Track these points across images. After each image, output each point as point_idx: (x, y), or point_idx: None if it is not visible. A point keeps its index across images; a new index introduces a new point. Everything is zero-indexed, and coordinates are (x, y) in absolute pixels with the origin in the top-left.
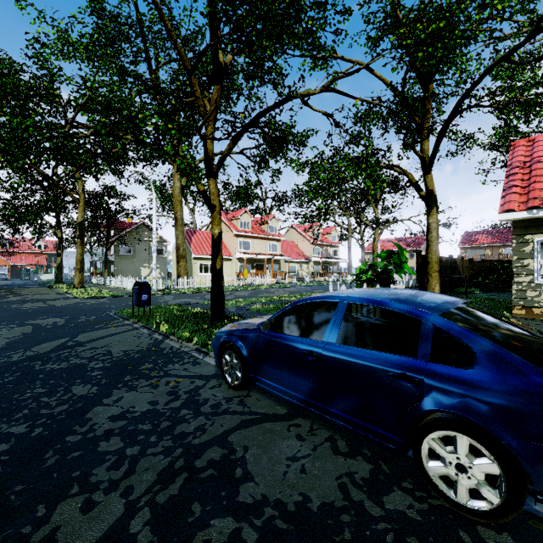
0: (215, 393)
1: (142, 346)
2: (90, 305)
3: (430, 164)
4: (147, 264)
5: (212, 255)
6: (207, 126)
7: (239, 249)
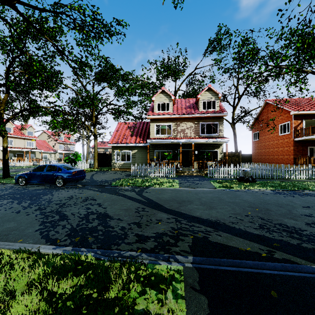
0: (18, 186)
1: None
2: None
3: (95, 125)
4: None
5: (3, 154)
6: (1, 106)
7: None
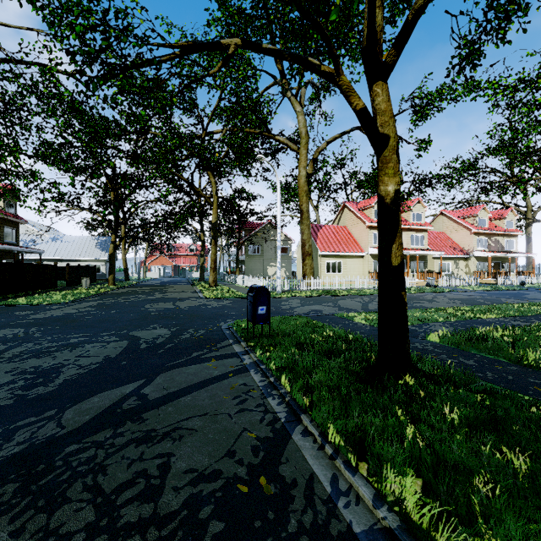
0: None
1: (240, 456)
2: (210, 308)
3: None
4: (273, 263)
5: (381, 238)
6: None
7: (373, 244)
